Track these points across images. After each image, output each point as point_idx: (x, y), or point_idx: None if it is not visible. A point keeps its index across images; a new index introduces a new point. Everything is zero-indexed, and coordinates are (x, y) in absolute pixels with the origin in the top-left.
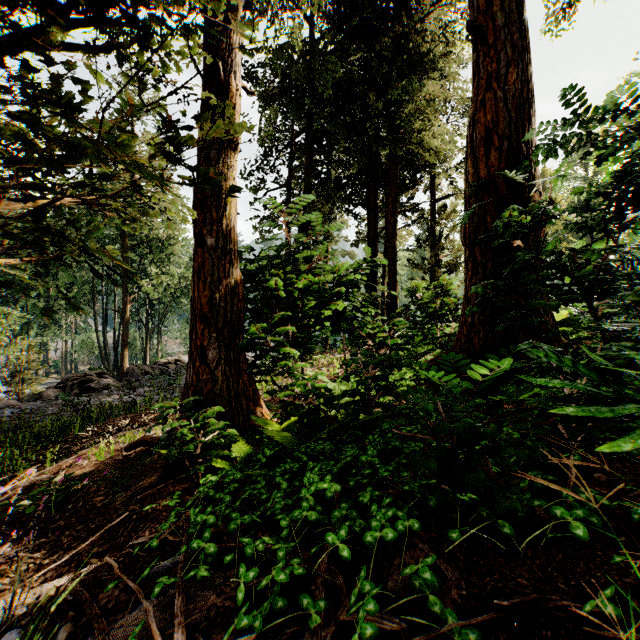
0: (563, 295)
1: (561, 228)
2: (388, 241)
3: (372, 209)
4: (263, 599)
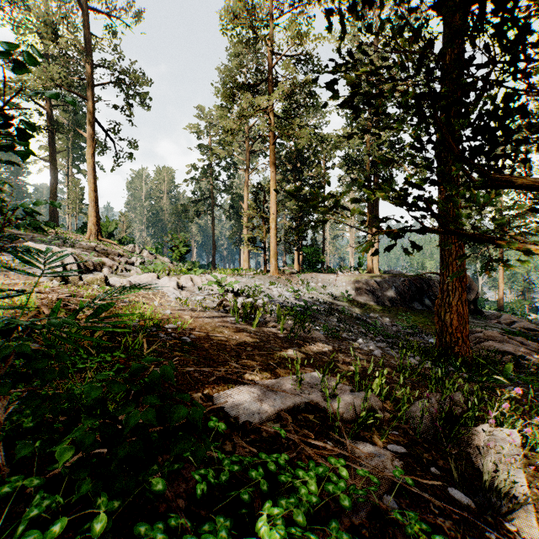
0: None
1: None
2: None
3: None
4: (295, 490)
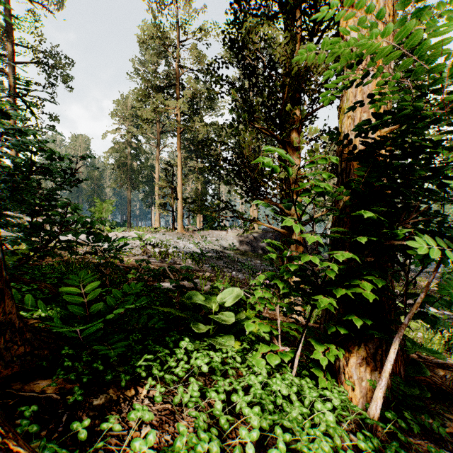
0: (3, 227)
1: None
2: None
3: None
4: None
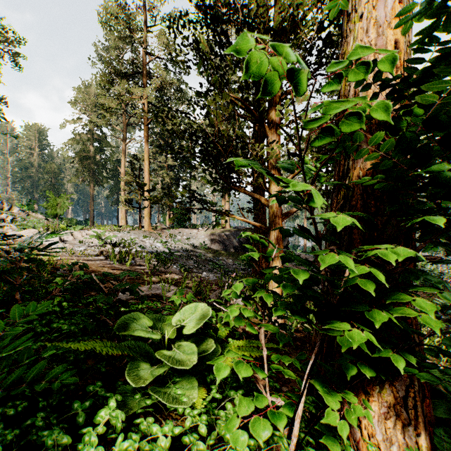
0: None
1: None
2: None
3: None
4: None
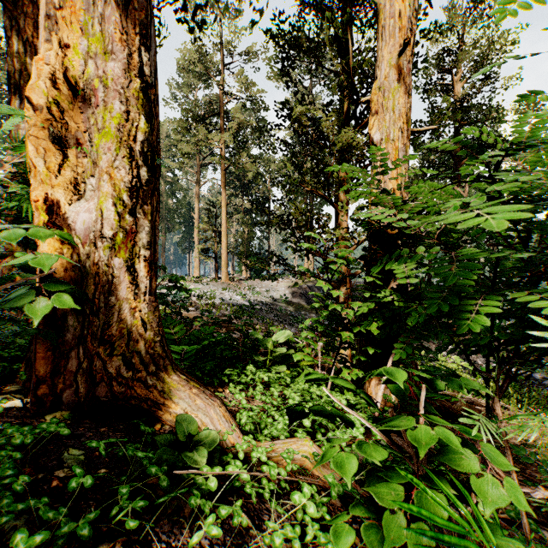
0: None
1: None
2: None
3: None
4: None
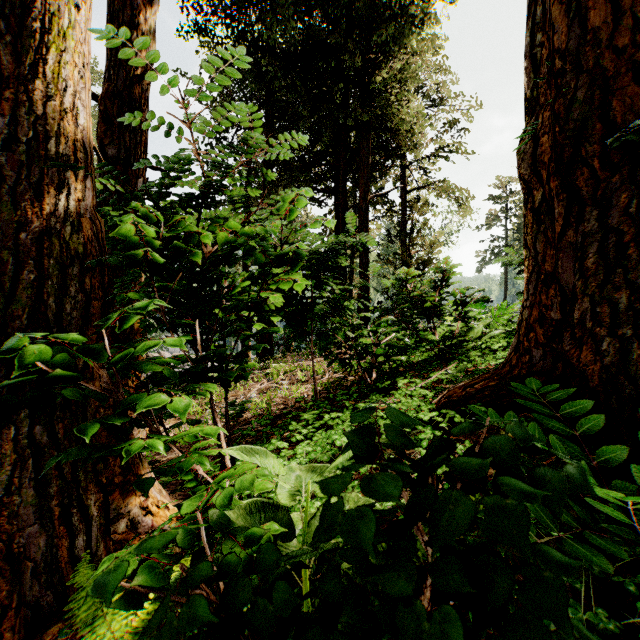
0: None
1: (521, 230)
2: (360, 229)
3: (341, 193)
4: None
